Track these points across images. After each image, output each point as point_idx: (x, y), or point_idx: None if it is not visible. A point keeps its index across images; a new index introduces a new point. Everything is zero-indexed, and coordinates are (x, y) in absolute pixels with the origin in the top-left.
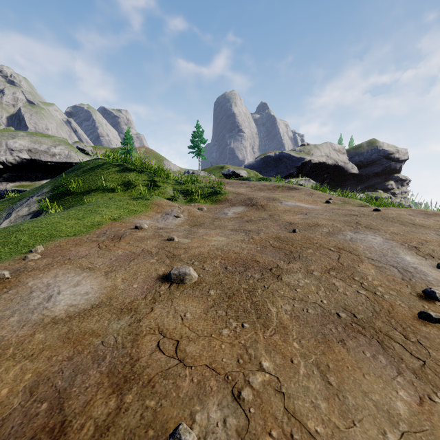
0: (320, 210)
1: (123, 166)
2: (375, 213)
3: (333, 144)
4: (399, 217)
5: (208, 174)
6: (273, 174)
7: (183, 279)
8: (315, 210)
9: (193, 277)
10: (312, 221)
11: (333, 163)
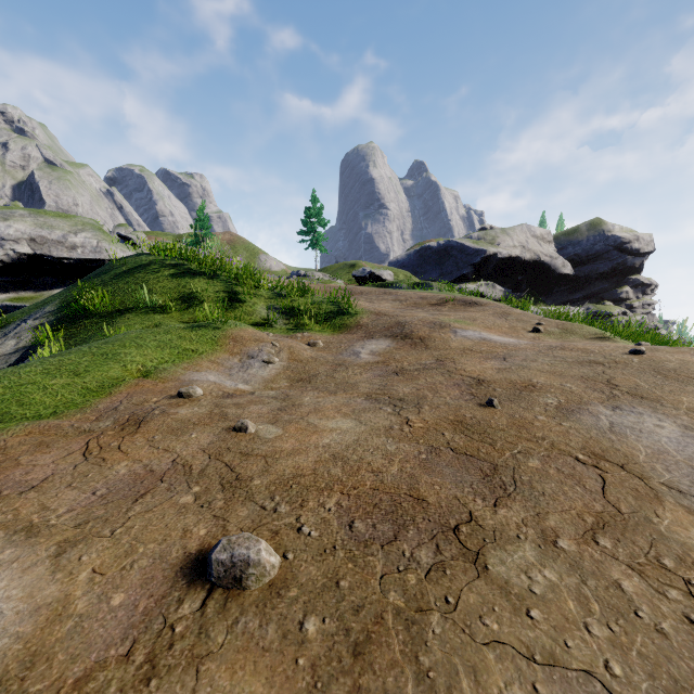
0: (529, 349)
1: (183, 266)
2: (637, 359)
3: (533, 226)
4: (688, 370)
5: (330, 277)
6: (436, 276)
7: (242, 576)
8: (519, 350)
9: (268, 568)
10: (519, 375)
11: (533, 259)
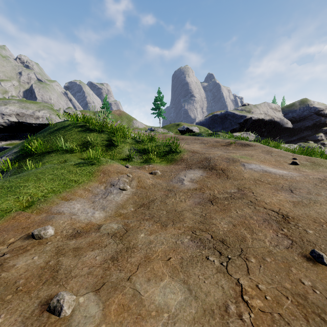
0: (305, 181)
1: (85, 126)
2: None
3: (270, 103)
4: None
5: (166, 131)
6: (220, 129)
7: None
8: (298, 183)
9: None
10: (317, 211)
11: (270, 120)
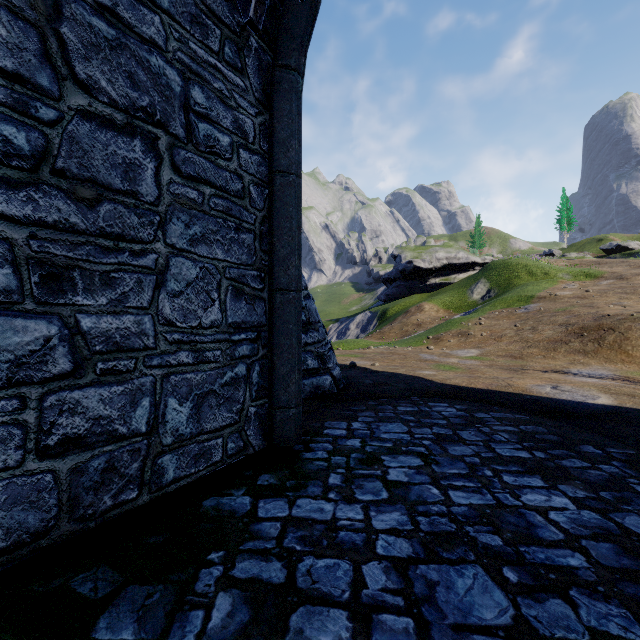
0: None
1: (524, 263)
2: None
3: None
4: None
5: (582, 254)
6: None
7: (589, 291)
8: None
9: (591, 291)
10: None
11: None
